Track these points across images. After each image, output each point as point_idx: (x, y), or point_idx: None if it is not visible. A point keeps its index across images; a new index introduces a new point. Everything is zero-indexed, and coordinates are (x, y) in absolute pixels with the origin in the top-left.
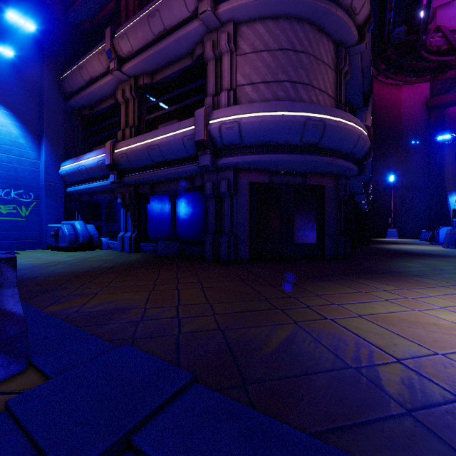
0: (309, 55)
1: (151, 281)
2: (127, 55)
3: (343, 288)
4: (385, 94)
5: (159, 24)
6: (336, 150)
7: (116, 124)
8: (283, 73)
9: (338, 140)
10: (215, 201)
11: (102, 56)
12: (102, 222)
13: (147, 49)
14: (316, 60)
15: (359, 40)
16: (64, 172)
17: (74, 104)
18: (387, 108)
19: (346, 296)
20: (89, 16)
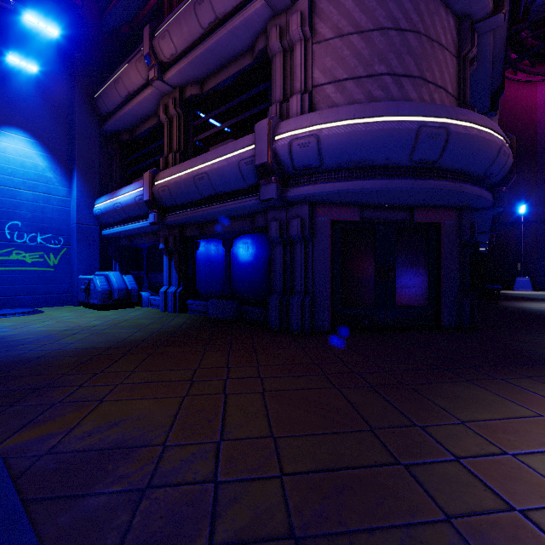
0: (420, 34)
1: (188, 373)
2: (170, 60)
3: (501, 404)
4: (512, 96)
5: (209, 12)
6: (463, 171)
7: (159, 149)
8: (381, 62)
9: (468, 155)
10: (283, 247)
11: (140, 64)
12: (143, 272)
13: (194, 48)
14: (430, 42)
15: (494, 9)
16: (98, 211)
17: (110, 127)
18: (514, 115)
19: (518, 428)
20: (128, 17)
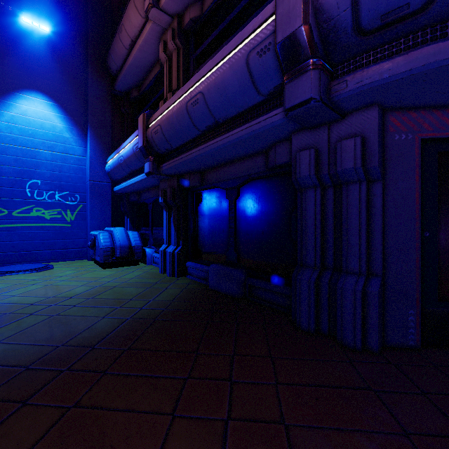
0: None
1: None
2: None
3: None
4: None
5: None
6: None
7: (162, 98)
8: None
9: None
10: (320, 193)
11: None
12: (149, 228)
13: None
14: None
15: None
16: (108, 168)
17: (121, 86)
18: None
19: None
20: None
